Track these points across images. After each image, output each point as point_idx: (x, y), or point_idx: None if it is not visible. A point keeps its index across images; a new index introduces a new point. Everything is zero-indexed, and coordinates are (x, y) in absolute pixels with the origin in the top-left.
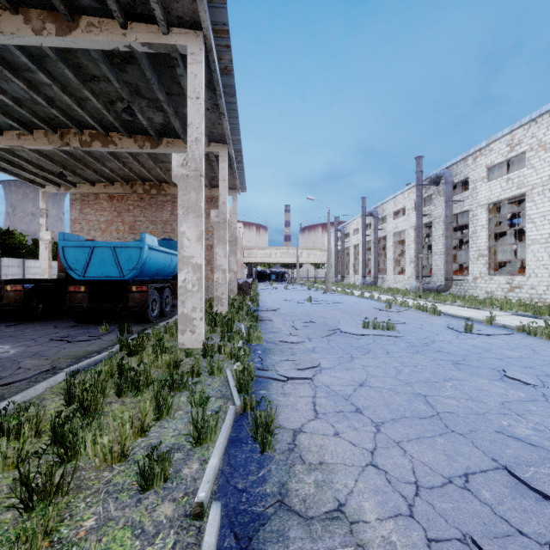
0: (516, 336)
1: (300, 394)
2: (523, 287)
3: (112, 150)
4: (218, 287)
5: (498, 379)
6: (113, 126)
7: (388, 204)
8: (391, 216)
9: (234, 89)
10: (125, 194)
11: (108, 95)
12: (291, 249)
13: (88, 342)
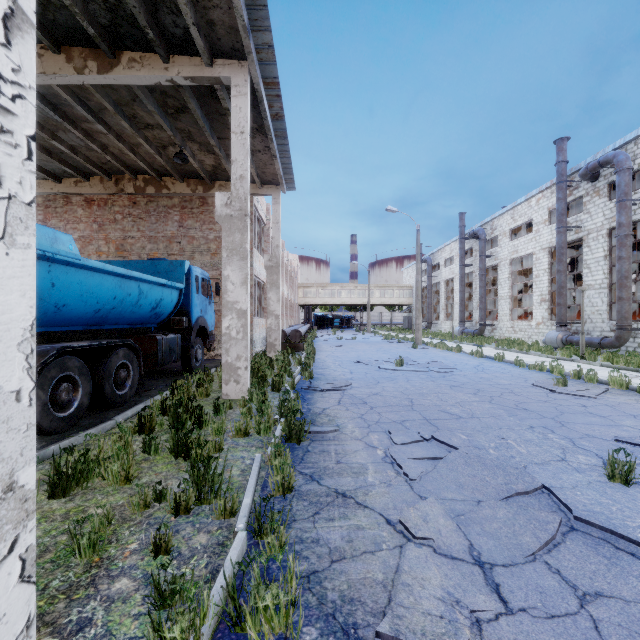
0: None
1: None
2: None
3: None
4: (230, 345)
5: None
6: None
7: (502, 218)
8: (506, 235)
9: None
10: (110, 196)
11: None
12: (360, 287)
13: None
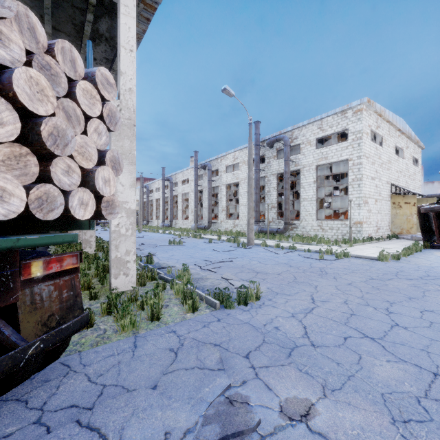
0: (225, 243)
1: (153, 258)
2: (238, 225)
3: None
4: None
5: (211, 251)
6: None
7: (179, 174)
8: (181, 182)
9: None
10: None
11: None
12: None
13: None
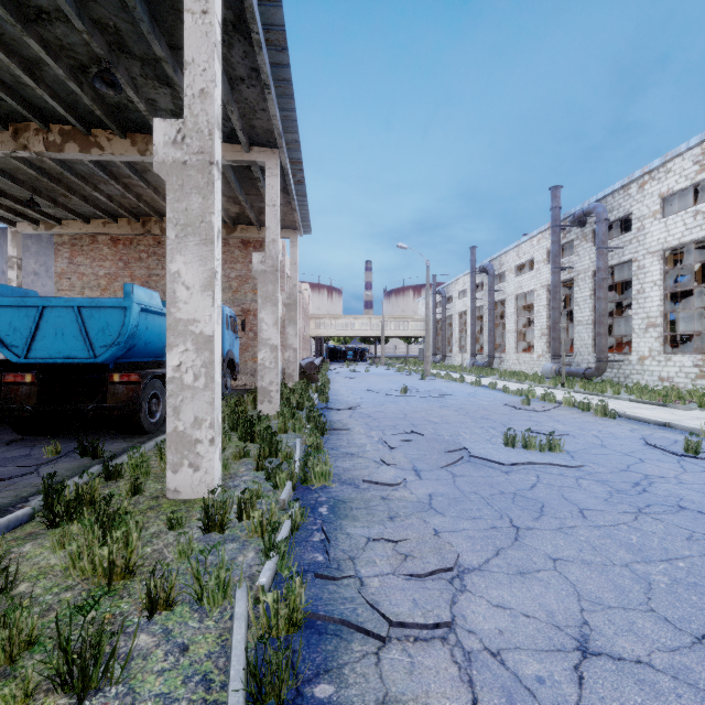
0: None
1: (430, 702)
2: None
3: (97, 158)
4: (264, 373)
5: None
6: (97, 118)
7: (509, 255)
8: (512, 271)
9: (283, 35)
10: (136, 236)
11: (74, 53)
12: (374, 318)
13: (6, 481)
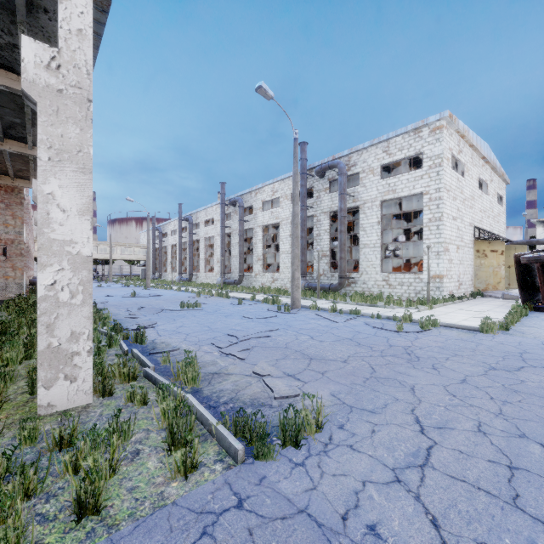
0: (260, 304)
1: (150, 333)
2: (278, 280)
3: None
4: None
5: (240, 318)
6: None
7: (201, 213)
8: (203, 223)
9: None
10: None
11: None
12: (102, 244)
13: None
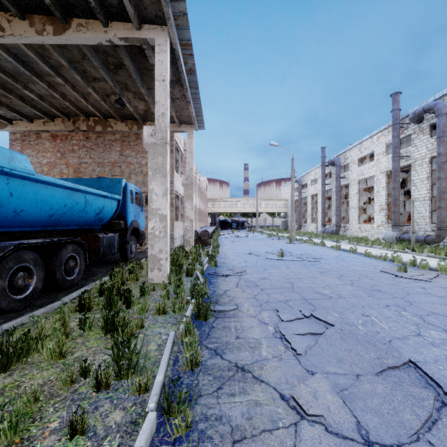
0: None
1: None
2: None
3: (1, 41)
4: (154, 242)
5: None
6: None
7: (352, 151)
8: (355, 163)
9: None
10: (70, 133)
11: None
12: (251, 200)
13: None
